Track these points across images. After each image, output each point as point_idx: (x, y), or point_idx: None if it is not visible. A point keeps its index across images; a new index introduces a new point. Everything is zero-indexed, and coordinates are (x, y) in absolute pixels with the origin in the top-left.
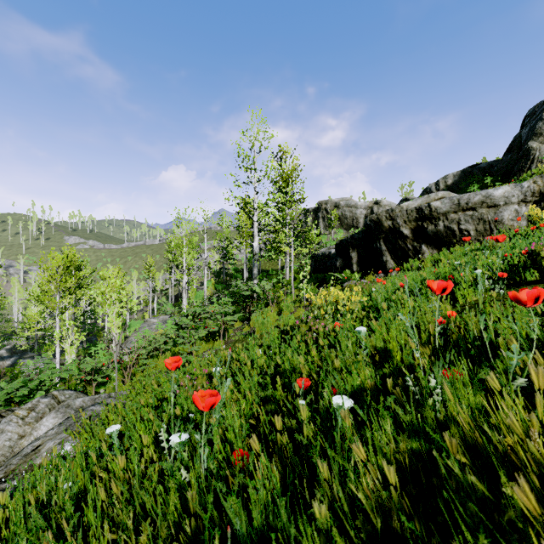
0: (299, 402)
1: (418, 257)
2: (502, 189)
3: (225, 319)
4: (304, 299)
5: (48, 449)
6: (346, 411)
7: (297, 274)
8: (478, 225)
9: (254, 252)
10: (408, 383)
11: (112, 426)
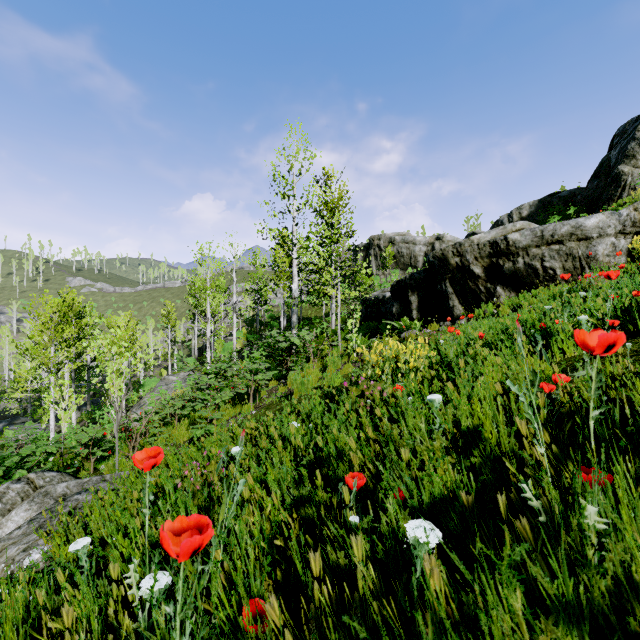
0: (350, 520)
1: (492, 301)
2: (596, 219)
3: (256, 377)
4: (354, 353)
5: (8, 558)
6: (432, 557)
7: (345, 322)
8: (567, 262)
9: (293, 295)
10: (525, 495)
11: (78, 541)
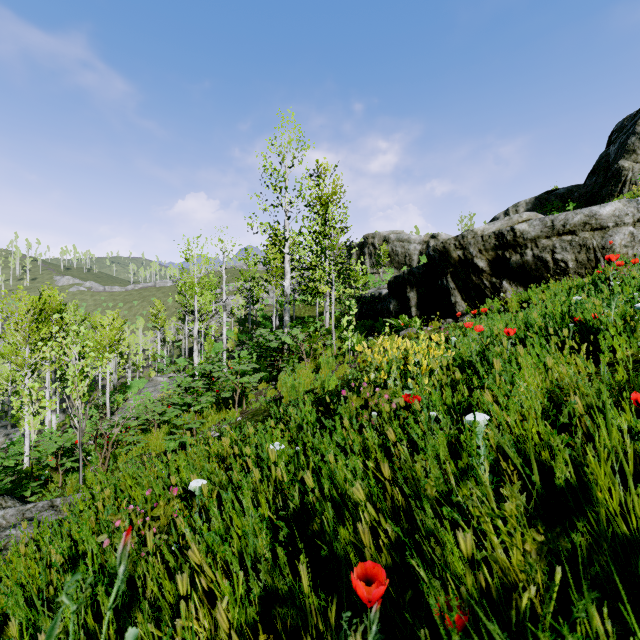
0: None
1: (498, 296)
2: (611, 207)
3: (241, 380)
4: (349, 353)
5: None
6: None
7: (339, 321)
8: (580, 254)
9: (285, 292)
10: None
11: None
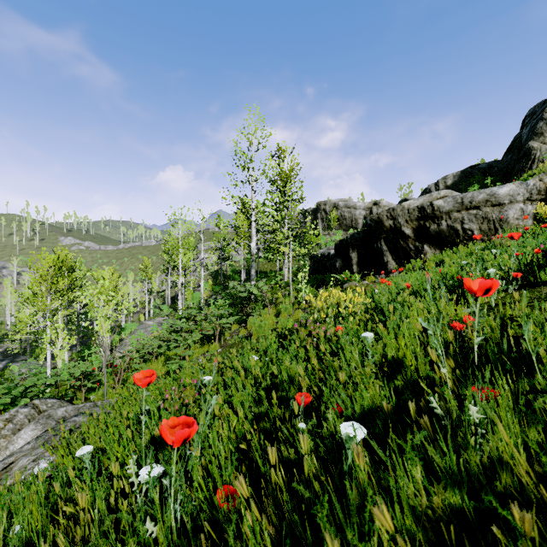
0: (298, 426)
1: (420, 257)
2: (507, 188)
3: (221, 321)
4: (303, 301)
5: (21, 467)
6: (359, 446)
7: (296, 275)
8: (483, 224)
9: (252, 252)
10: (432, 405)
11: (83, 447)
